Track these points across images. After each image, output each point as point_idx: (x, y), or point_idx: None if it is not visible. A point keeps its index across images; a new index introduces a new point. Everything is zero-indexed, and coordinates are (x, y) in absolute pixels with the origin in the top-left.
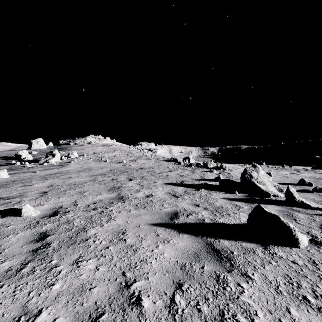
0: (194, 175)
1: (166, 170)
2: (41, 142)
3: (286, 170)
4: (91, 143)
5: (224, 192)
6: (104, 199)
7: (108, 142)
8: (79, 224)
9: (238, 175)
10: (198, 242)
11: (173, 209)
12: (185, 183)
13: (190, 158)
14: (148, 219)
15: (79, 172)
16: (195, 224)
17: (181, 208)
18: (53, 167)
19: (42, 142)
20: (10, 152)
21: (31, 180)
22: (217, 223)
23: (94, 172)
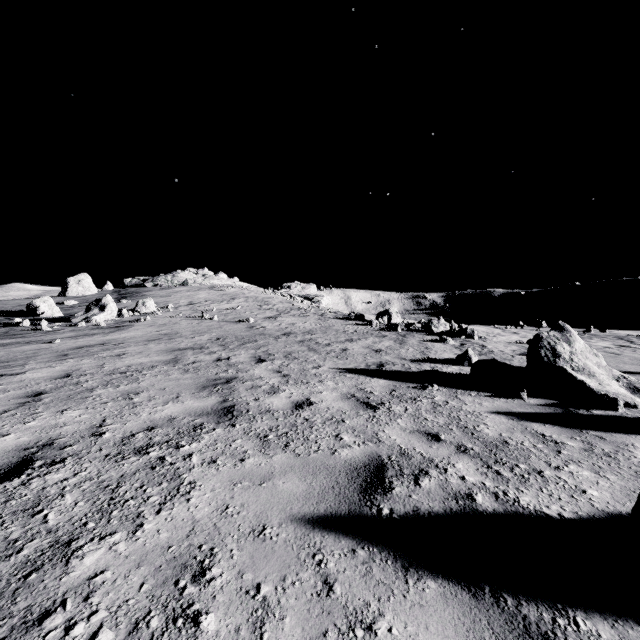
0: (406, 349)
1: (342, 339)
2: (85, 282)
3: (601, 339)
4: (188, 283)
5: (489, 394)
6: (182, 415)
7: (222, 281)
8: (63, 519)
9: (505, 350)
10: (494, 632)
11: (369, 451)
12: (389, 369)
13: (392, 312)
14: (294, 495)
15: (147, 343)
16: (451, 517)
17: (391, 445)
18: (97, 331)
19: (88, 282)
20: (23, 301)
21: (28, 361)
22: (520, 514)
23: (180, 343)
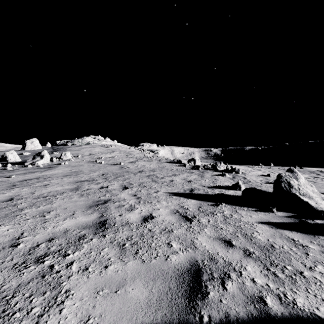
0: (205, 180)
1: (170, 174)
2: (35, 142)
3: (303, 173)
4: (90, 143)
5: (254, 209)
6: (73, 228)
7: (108, 142)
8: None
9: (256, 180)
10: None
11: (189, 257)
12: (196, 193)
13: (196, 159)
14: (139, 302)
15: (63, 178)
16: (253, 323)
17: (203, 251)
18: (37, 170)
19: (37, 142)
20: (1, 152)
21: None
22: (301, 317)
23: (81, 177)
